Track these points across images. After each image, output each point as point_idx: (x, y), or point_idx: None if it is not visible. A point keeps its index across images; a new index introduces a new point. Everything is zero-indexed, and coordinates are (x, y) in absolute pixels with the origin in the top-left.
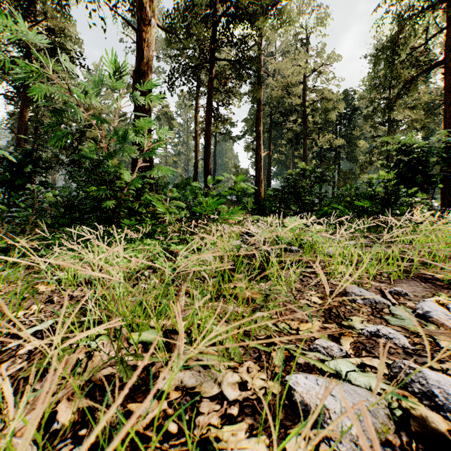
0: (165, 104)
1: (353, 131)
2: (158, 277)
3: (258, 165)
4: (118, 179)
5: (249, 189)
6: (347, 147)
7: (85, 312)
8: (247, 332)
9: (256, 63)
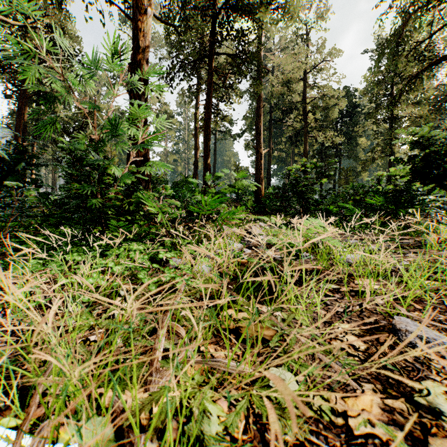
0: (165, 102)
1: (355, 128)
2: (137, 298)
3: (259, 162)
4: (104, 174)
5: (251, 186)
6: (348, 145)
7: (17, 364)
8: (261, 418)
9: (256, 57)
